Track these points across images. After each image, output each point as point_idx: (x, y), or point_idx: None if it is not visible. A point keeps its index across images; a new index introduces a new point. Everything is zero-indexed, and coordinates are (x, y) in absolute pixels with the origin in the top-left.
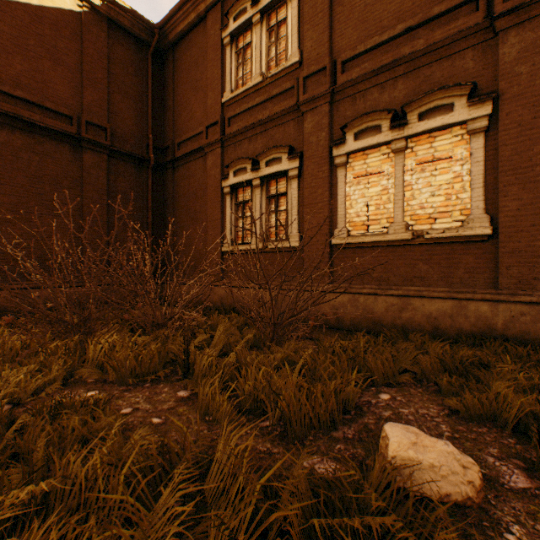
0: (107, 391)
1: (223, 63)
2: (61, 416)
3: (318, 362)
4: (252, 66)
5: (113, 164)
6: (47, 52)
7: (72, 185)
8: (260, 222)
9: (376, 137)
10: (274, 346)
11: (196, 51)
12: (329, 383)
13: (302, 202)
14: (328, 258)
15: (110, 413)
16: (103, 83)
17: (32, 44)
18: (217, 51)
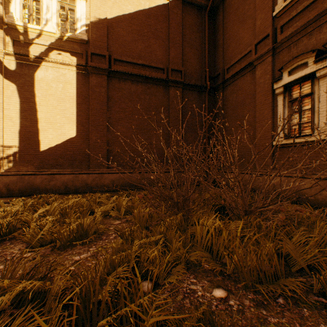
0: (234, 294)
1: None
2: None
3: None
4: None
5: (184, 93)
6: (152, 34)
7: (164, 110)
8: (326, 112)
9: None
10: None
11: None
12: None
13: None
14: None
15: None
16: (179, 42)
17: (145, 32)
18: None
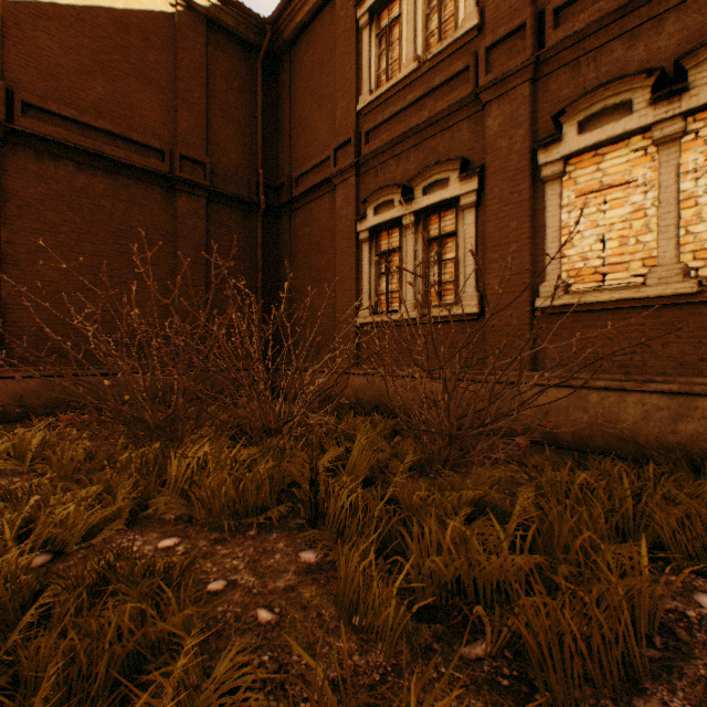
0: (191, 539)
1: (358, 55)
2: (105, 597)
3: (549, 514)
4: (402, 49)
5: (213, 210)
6: (134, 69)
7: (164, 240)
8: (413, 279)
9: (622, 123)
10: (455, 475)
11: (320, 46)
12: (615, 582)
13: (482, 243)
14: (529, 330)
15: (178, 615)
16: (201, 104)
17: (116, 59)
18: (349, 38)
